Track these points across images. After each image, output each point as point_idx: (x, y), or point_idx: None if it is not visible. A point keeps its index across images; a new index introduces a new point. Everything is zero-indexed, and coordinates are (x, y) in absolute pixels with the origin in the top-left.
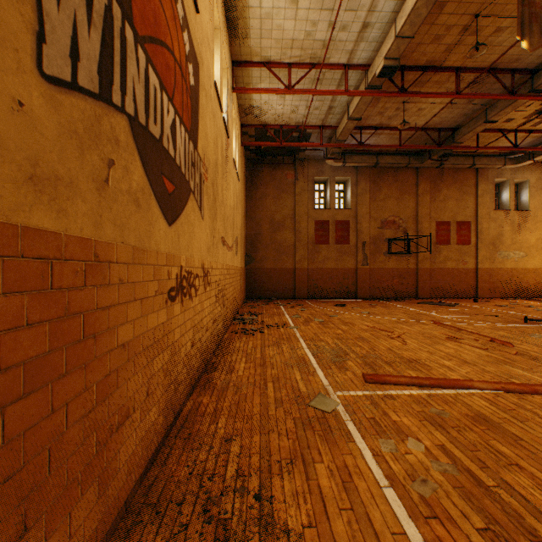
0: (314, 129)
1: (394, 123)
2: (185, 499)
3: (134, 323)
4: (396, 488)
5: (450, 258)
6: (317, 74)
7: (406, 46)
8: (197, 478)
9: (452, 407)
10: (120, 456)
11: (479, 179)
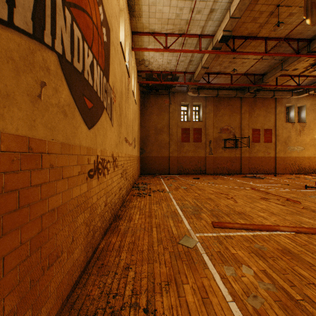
0: (181, 73)
1: (228, 70)
2: (97, 313)
3: (62, 194)
4: (237, 302)
5: (260, 150)
6: (182, 40)
7: (236, 23)
8: (105, 297)
9: (268, 244)
10: (51, 286)
11: (277, 104)
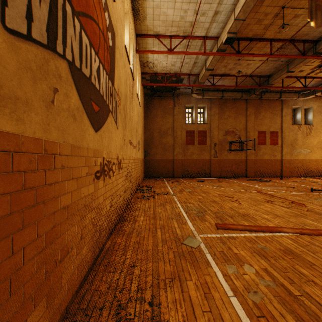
0: (185, 75)
1: (233, 72)
2: (105, 305)
3: (72, 193)
4: (238, 297)
5: (266, 153)
6: (187, 42)
7: (241, 25)
8: (112, 292)
9: (271, 244)
10: (62, 279)
11: (283, 106)
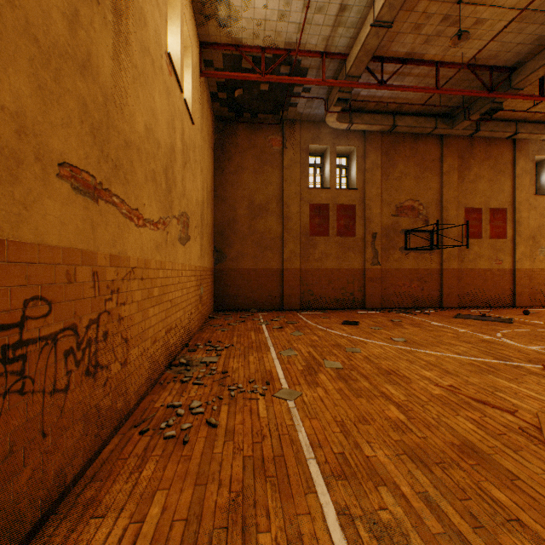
0: (313, 56)
1: (431, 51)
2: None
3: None
4: None
5: (482, 256)
6: None
7: None
8: None
9: None
10: None
11: (517, 154)
